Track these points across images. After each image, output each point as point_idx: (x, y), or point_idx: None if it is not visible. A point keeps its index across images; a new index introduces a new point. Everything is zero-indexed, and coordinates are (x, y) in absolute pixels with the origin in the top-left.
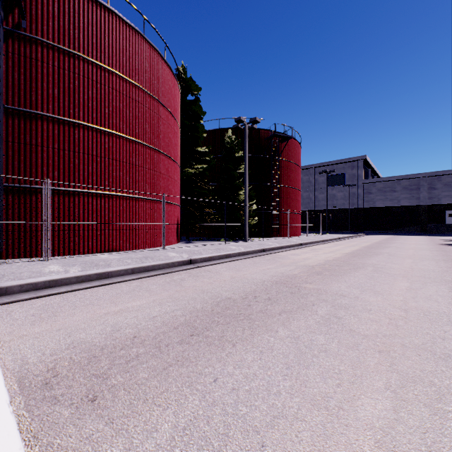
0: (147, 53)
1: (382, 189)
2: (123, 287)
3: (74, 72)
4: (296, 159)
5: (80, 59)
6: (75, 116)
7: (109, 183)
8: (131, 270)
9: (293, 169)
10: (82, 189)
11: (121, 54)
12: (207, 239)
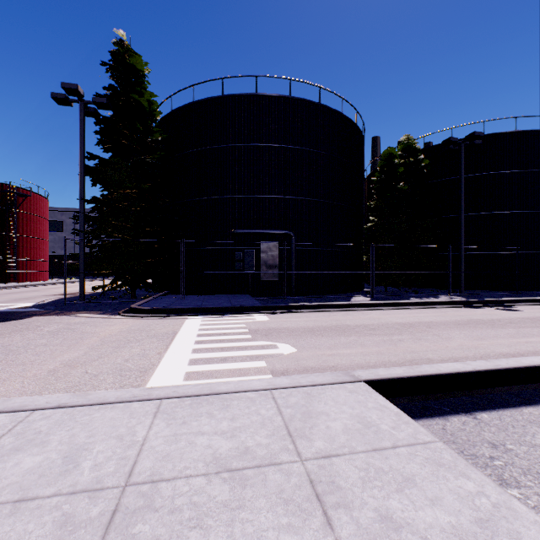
0: None
1: None
2: None
3: None
4: (41, 211)
5: None
6: None
7: None
8: None
9: (36, 221)
10: None
11: None
12: None
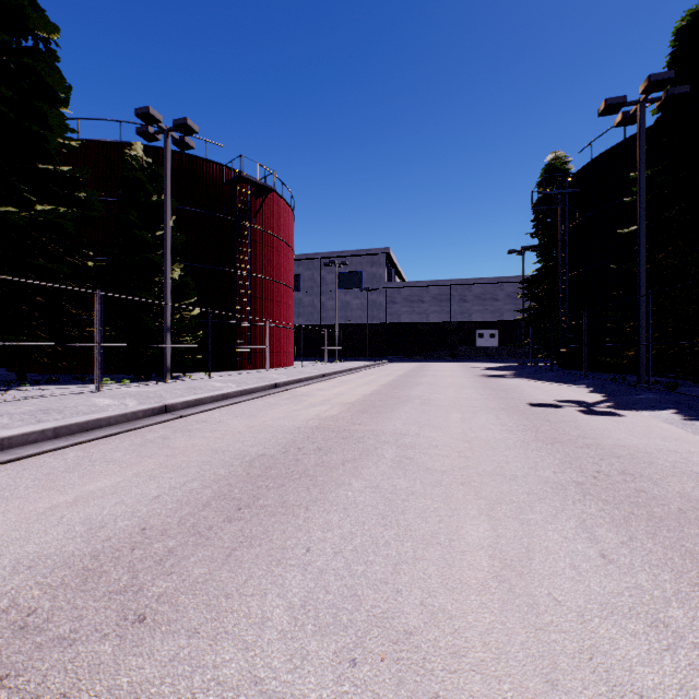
0: None
1: (409, 298)
2: None
3: None
4: (286, 233)
5: None
6: None
7: None
8: None
9: (279, 250)
10: None
11: None
12: (74, 378)
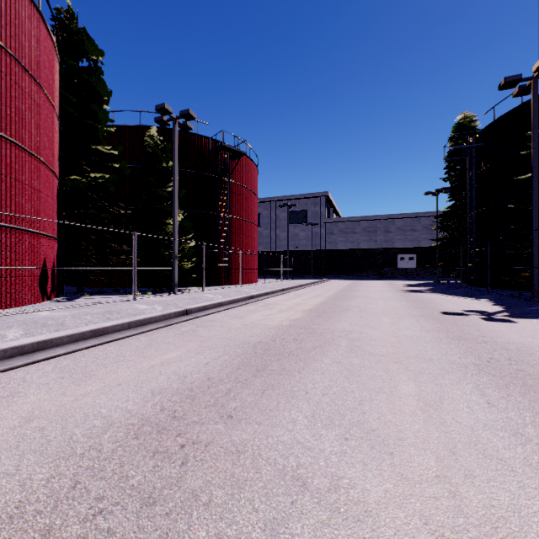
0: None
1: (344, 230)
2: None
3: None
4: (252, 184)
5: None
6: None
7: None
8: None
9: (248, 197)
10: None
11: None
12: (113, 291)
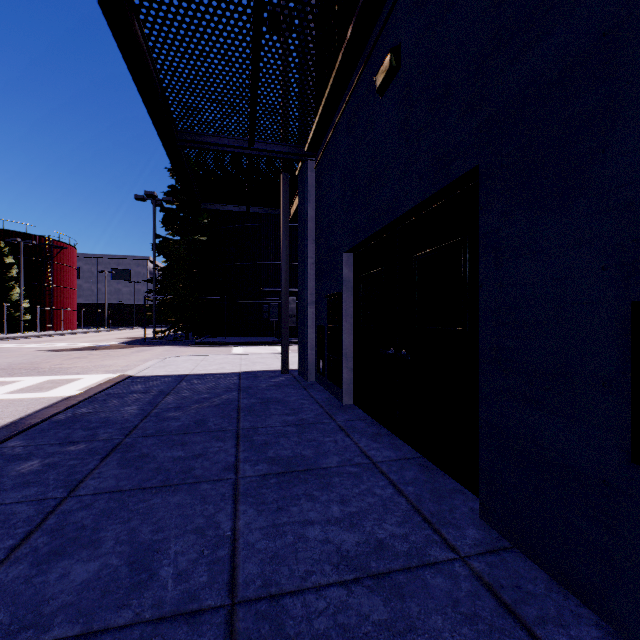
0: None
1: None
2: None
3: None
4: (72, 262)
5: None
6: None
7: None
8: None
9: (68, 271)
10: None
11: None
12: None
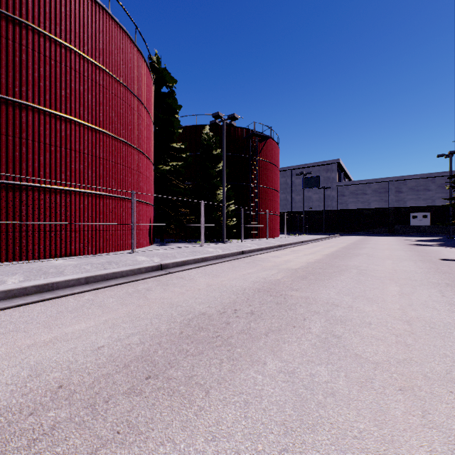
0: (114, 33)
1: (354, 192)
2: (69, 303)
3: (20, 43)
4: (275, 159)
5: (28, 29)
6: (22, 96)
7: (67, 177)
8: (84, 279)
9: (271, 170)
10: (31, 183)
11: (81, 30)
12: (183, 240)
